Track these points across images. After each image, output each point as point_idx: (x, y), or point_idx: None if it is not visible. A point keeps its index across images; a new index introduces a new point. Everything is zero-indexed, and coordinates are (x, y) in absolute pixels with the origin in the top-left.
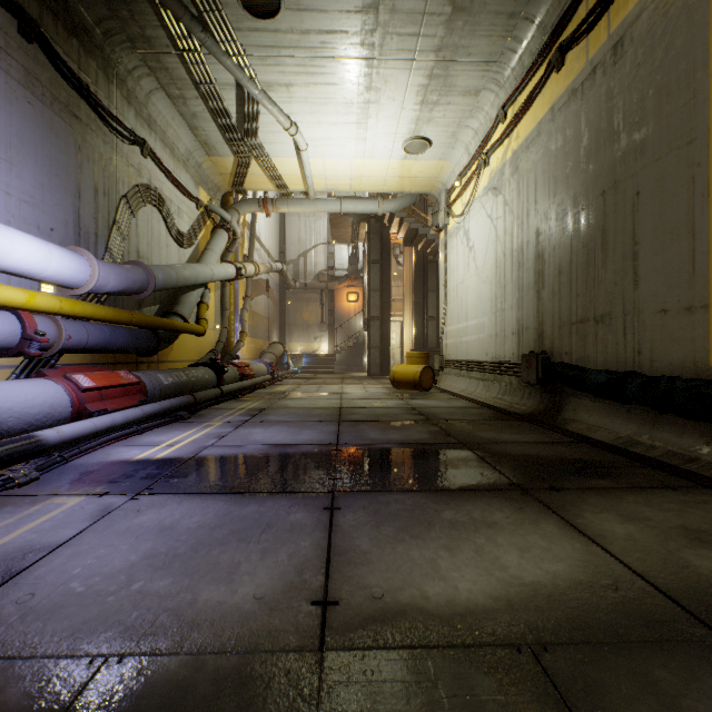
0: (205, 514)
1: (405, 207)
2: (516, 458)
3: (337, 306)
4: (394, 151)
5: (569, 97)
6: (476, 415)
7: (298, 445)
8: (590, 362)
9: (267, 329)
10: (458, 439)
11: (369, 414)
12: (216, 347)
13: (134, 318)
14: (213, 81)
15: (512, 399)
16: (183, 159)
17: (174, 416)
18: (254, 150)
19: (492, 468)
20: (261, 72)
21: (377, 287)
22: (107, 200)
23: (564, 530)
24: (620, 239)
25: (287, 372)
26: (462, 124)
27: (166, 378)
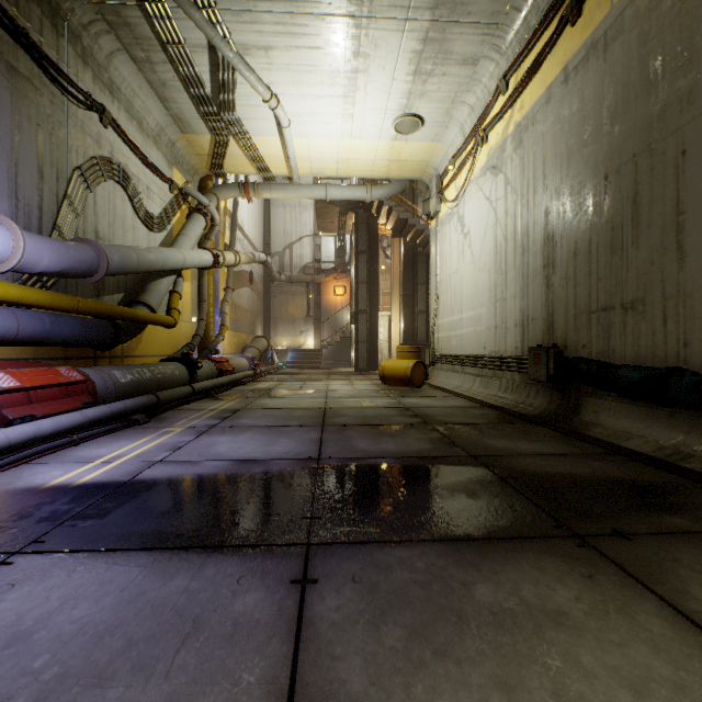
0: (99, 598)
1: (394, 194)
2: (548, 480)
3: (324, 300)
4: (383, 131)
5: (587, 51)
6: (479, 417)
7: (270, 461)
8: (615, 356)
9: (251, 323)
10: (467, 451)
11: (358, 416)
12: (192, 341)
13: (80, 305)
14: (181, 41)
15: (515, 398)
16: (153, 135)
17: (126, 421)
18: (232, 127)
19: (522, 497)
20: (236, 32)
21: (365, 279)
22: (55, 170)
23: (680, 629)
24: (658, 210)
25: (271, 367)
26: (457, 99)
27: (123, 375)
